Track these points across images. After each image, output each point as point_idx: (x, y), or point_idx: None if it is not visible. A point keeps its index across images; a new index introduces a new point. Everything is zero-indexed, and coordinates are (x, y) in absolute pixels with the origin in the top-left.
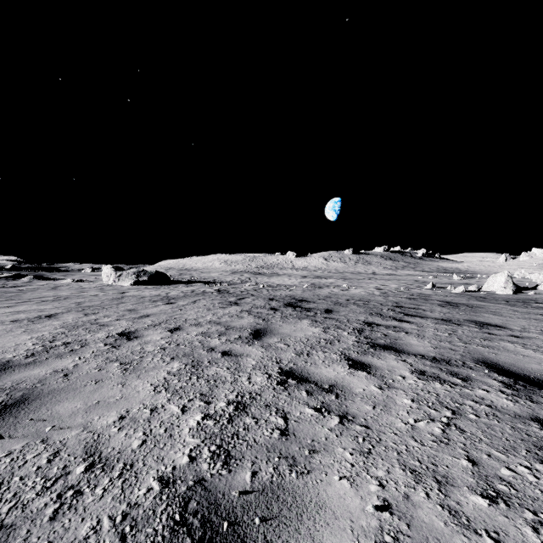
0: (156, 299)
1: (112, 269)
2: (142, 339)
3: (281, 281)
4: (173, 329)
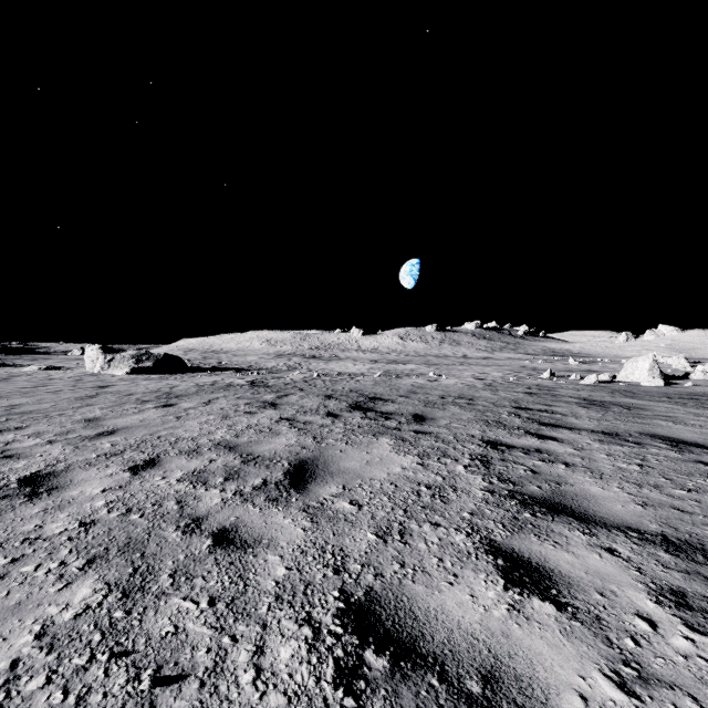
0: (148, 399)
1: (99, 351)
2: (60, 496)
3: (343, 367)
4: (141, 465)
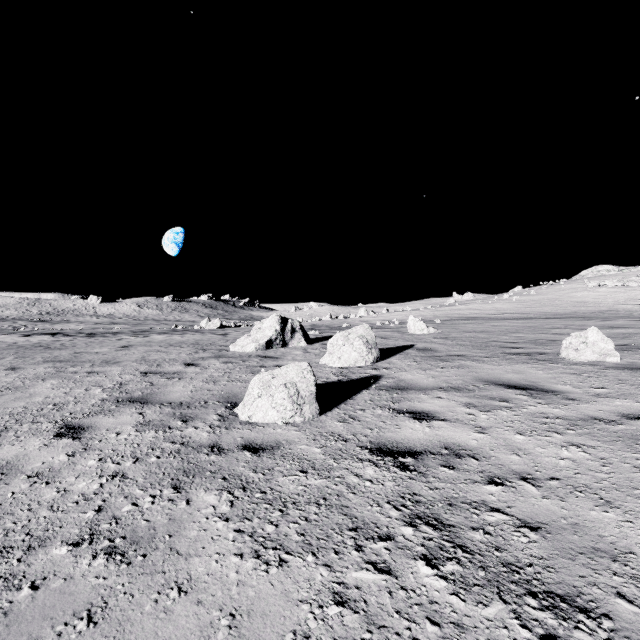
0: None
1: None
2: None
3: (65, 327)
4: None
